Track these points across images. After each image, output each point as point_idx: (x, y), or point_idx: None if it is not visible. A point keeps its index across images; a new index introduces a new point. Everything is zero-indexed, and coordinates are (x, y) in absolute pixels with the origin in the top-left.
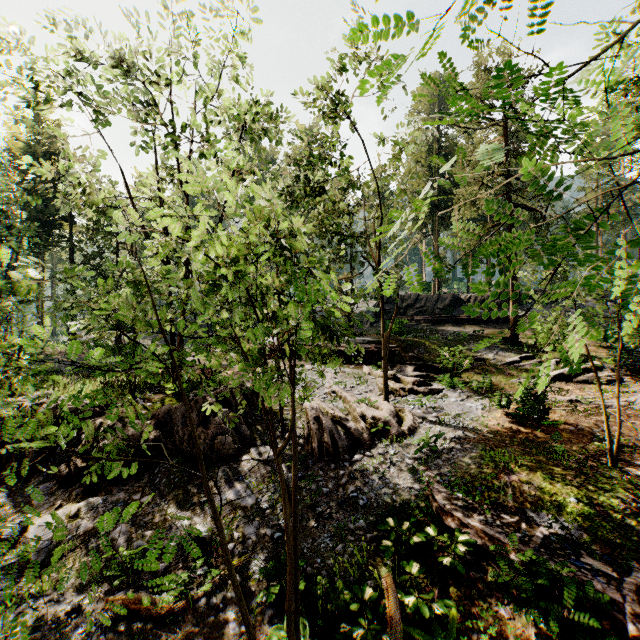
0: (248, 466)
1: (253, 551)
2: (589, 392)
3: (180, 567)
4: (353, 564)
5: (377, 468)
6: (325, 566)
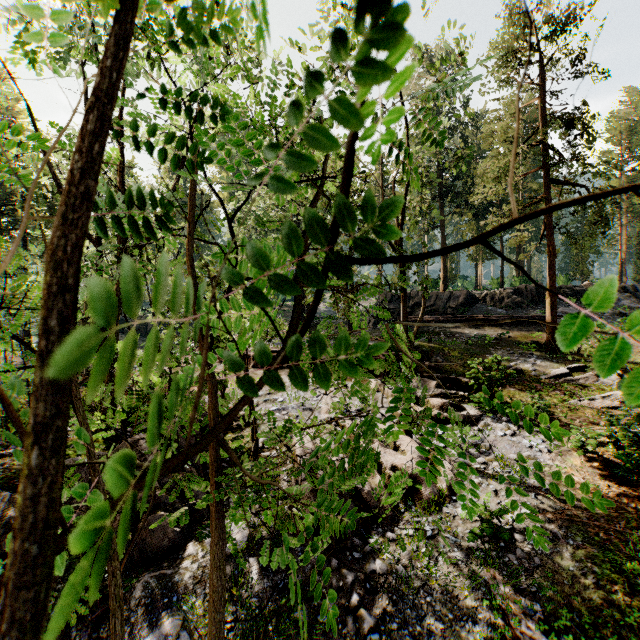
0: (193, 569)
1: None
2: None
3: None
4: None
5: (408, 567)
6: None
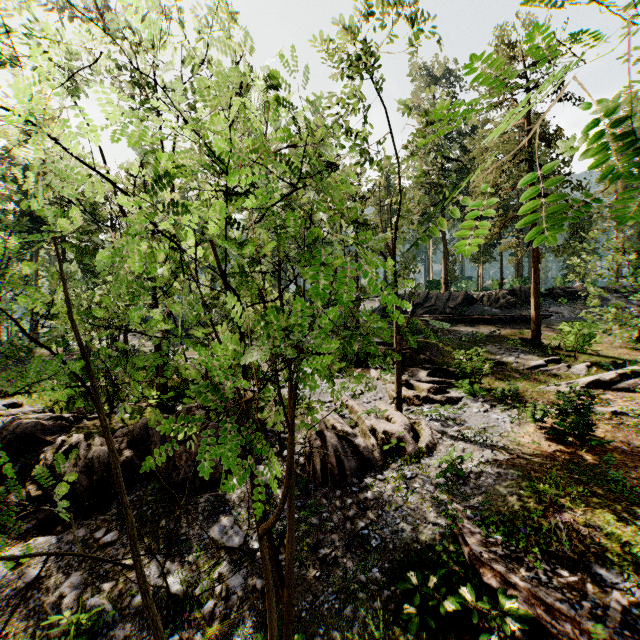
0: (237, 493)
1: (238, 612)
2: (632, 402)
3: (144, 635)
4: (366, 638)
5: (391, 496)
6: (329, 639)
